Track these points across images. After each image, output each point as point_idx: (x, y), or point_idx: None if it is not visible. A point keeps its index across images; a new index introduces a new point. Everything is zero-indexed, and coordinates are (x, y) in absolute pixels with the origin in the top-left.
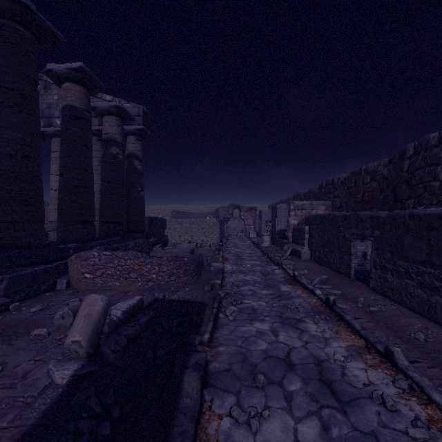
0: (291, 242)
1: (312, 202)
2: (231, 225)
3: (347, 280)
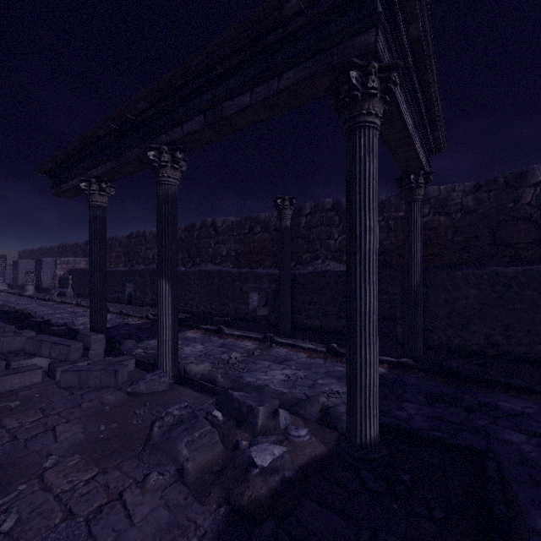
0: (58, 287)
1: (76, 259)
2: None
3: None
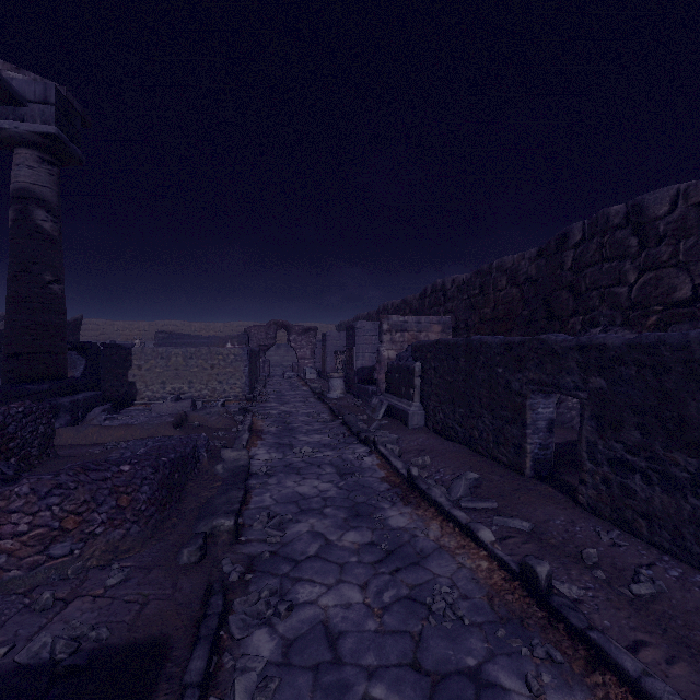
0: (385, 390)
1: (420, 318)
2: (273, 358)
3: (520, 480)
